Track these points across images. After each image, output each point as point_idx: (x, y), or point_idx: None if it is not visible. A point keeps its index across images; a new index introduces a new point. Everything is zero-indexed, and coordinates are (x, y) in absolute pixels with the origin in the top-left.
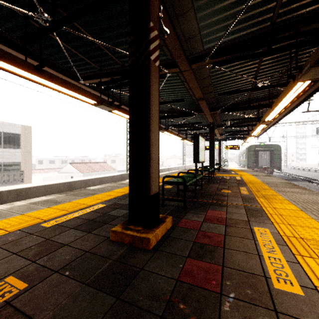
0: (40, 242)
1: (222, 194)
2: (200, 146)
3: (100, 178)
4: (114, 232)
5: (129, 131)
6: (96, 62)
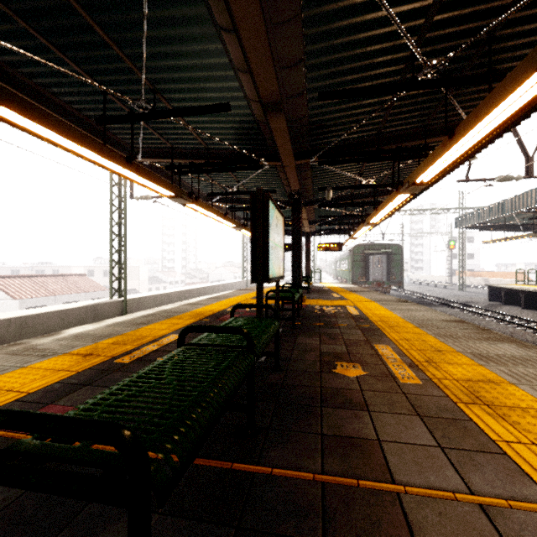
0: None
1: (343, 390)
2: (271, 232)
3: (22, 318)
4: None
5: None
6: None
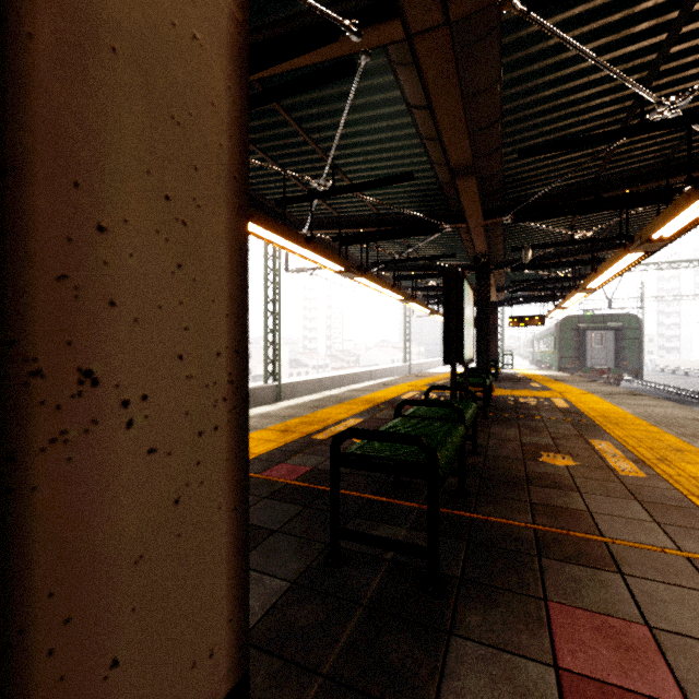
0: None
1: (551, 475)
2: (464, 311)
3: None
4: None
5: None
6: None
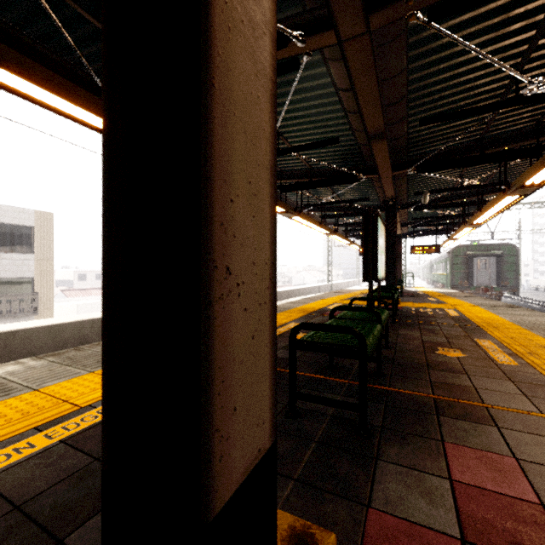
0: None
1: (445, 363)
2: (379, 241)
3: None
4: None
5: (103, 115)
6: None
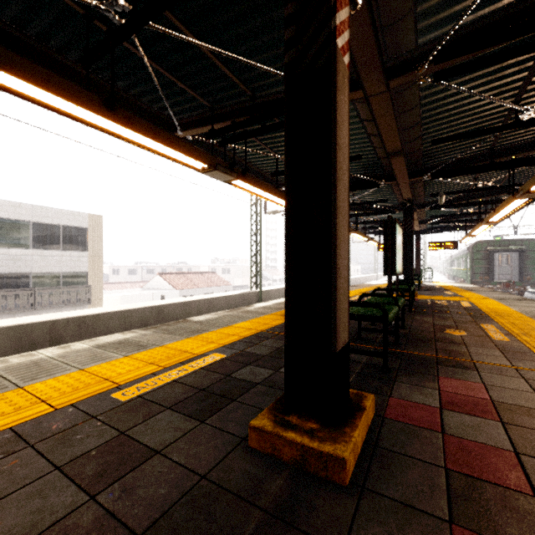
0: (108, 441)
1: (449, 338)
2: (396, 243)
3: (209, 299)
4: (257, 431)
5: (286, 209)
6: (206, 95)
